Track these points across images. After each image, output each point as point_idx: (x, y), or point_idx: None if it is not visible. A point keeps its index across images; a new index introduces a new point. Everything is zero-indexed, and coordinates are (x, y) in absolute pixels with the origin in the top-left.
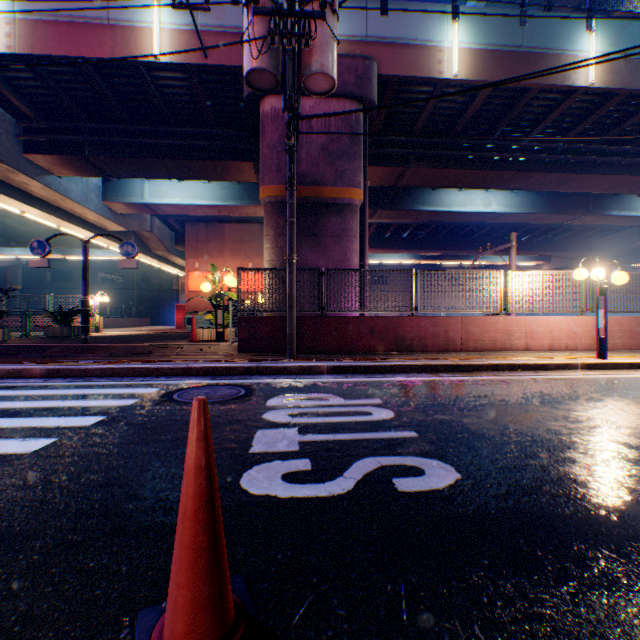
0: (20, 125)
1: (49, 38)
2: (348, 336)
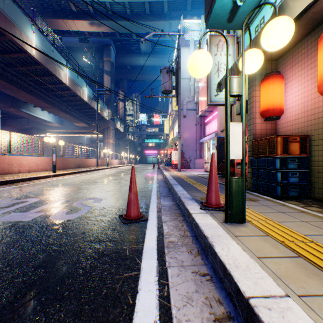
0: None
1: None
2: None
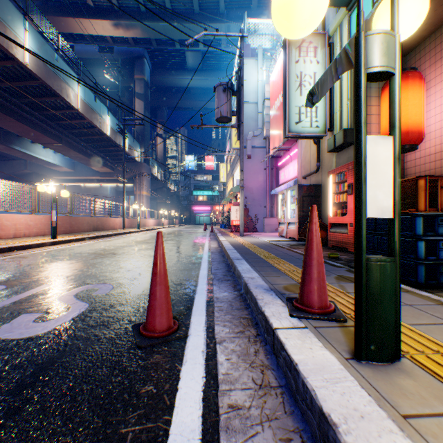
0: None
1: None
2: None
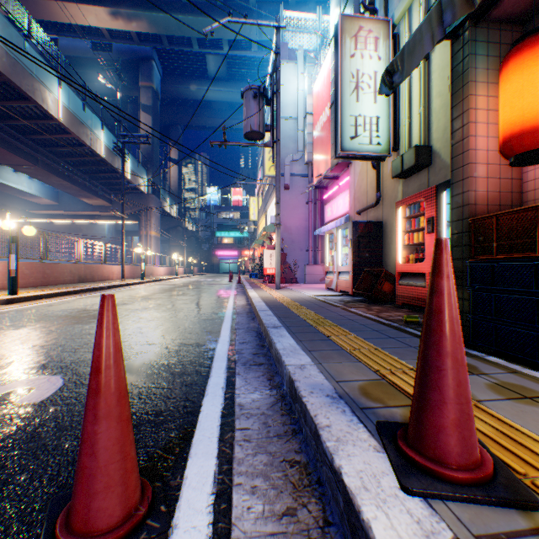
0: None
1: None
2: None
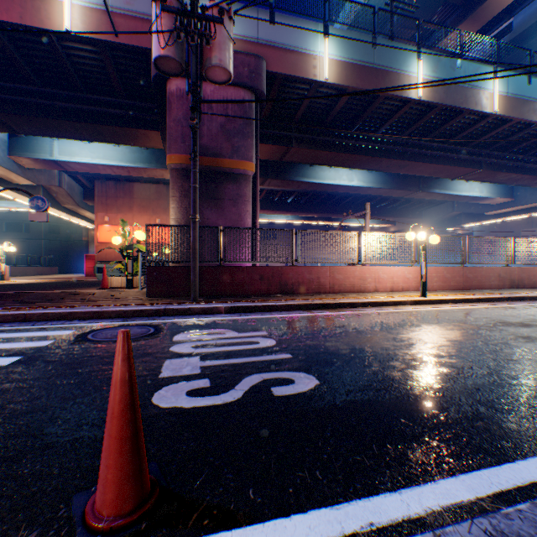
0: None
1: None
2: (242, 282)
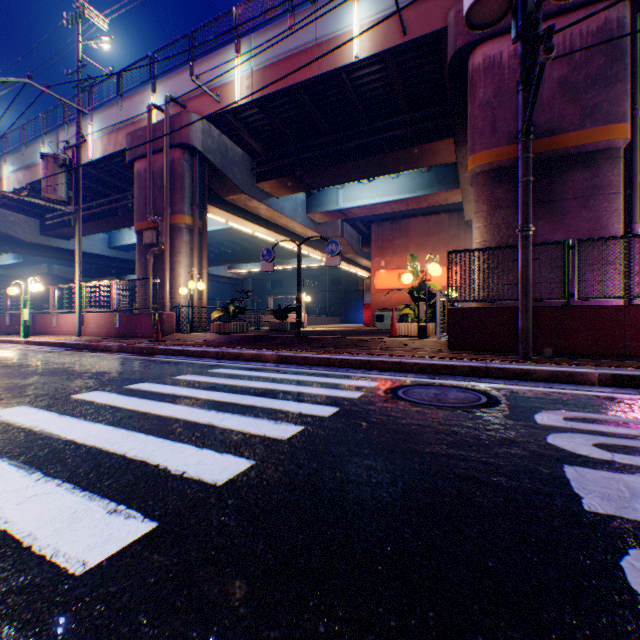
0: (253, 161)
1: (273, 78)
2: (614, 333)
